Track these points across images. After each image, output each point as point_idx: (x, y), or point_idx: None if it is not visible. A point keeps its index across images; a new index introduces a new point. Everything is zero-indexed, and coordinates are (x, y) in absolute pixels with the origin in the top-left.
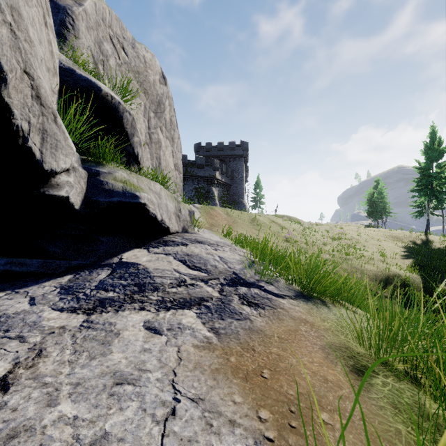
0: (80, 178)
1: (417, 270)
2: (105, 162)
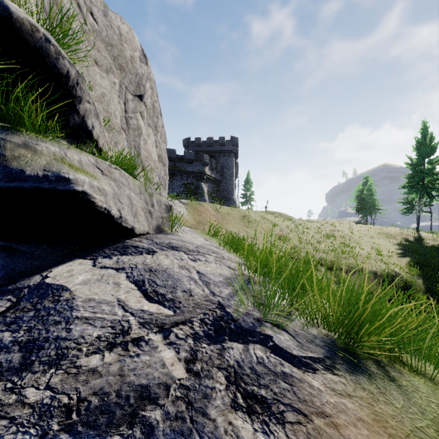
0: None
1: (417, 269)
2: (25, 129)
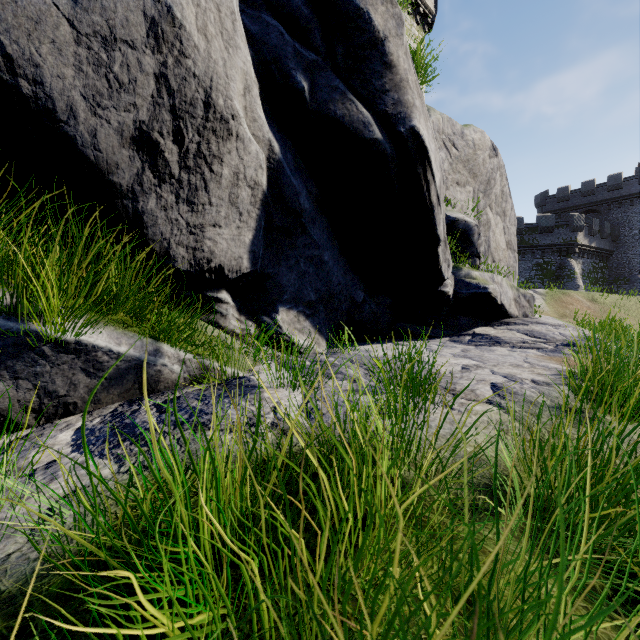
0: (451, 280)
1: None
2: (461, 266)
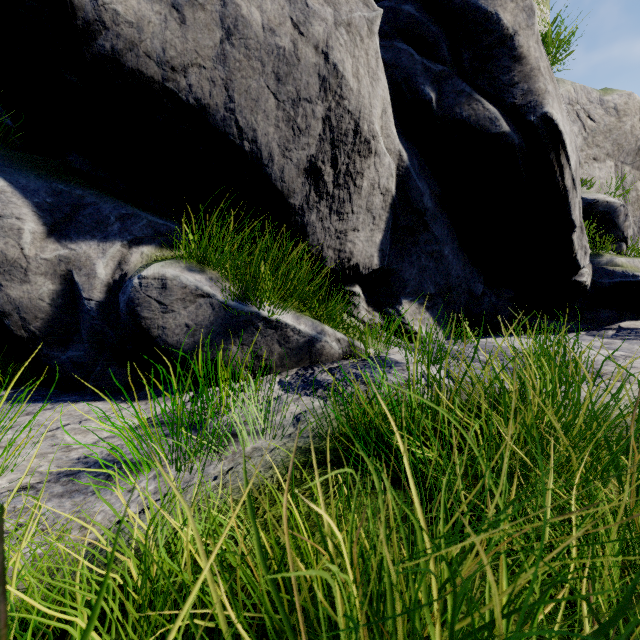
0: (588, 268)
1: None
2: (601, 252)
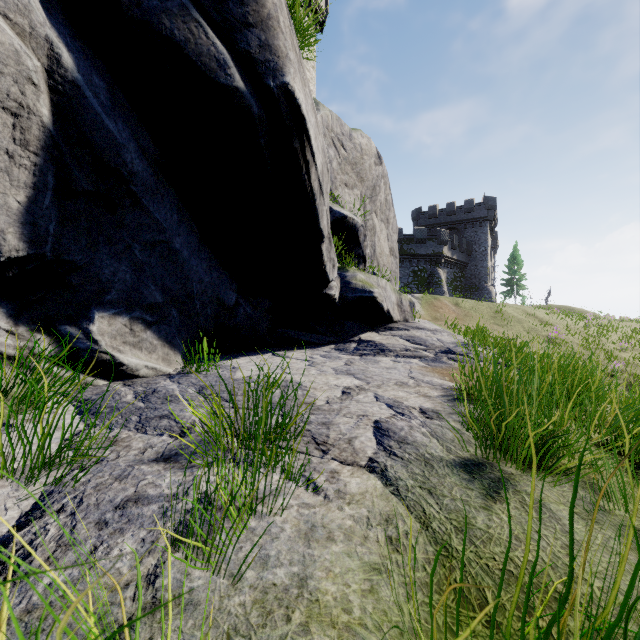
0: (337, 282)
1: None
2: (347, 267)
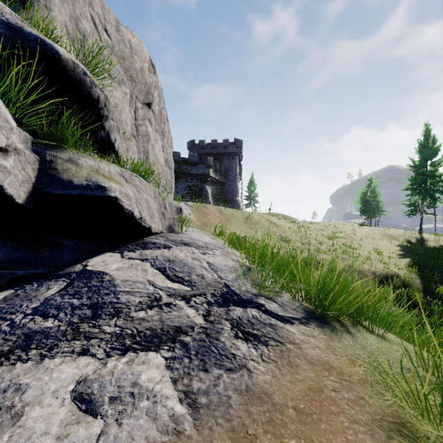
0: (26, 164)
1: (415, 269)
2: (67, 147)
